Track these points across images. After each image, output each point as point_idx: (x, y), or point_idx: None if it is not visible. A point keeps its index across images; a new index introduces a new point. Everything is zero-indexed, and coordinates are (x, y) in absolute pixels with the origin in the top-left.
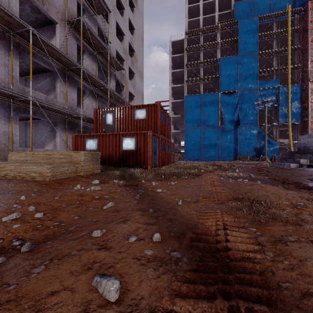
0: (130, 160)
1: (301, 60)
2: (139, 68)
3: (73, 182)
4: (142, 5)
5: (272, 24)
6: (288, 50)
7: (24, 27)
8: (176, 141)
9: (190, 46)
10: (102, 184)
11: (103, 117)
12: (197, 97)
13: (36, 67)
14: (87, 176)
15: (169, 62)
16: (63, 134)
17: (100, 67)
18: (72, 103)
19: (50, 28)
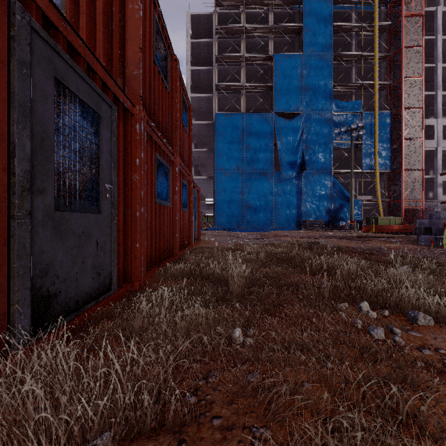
0: None
1: (389, 77)
2: None
3: None
4: None
5: (349, 16)
6: (375, 56)
7: None
8: None
9: (225, 26)
10: None
11: None
12: (237, 117)
13: None
14: None
15: (187, 51)
16: None
17: None
18: None
19: None
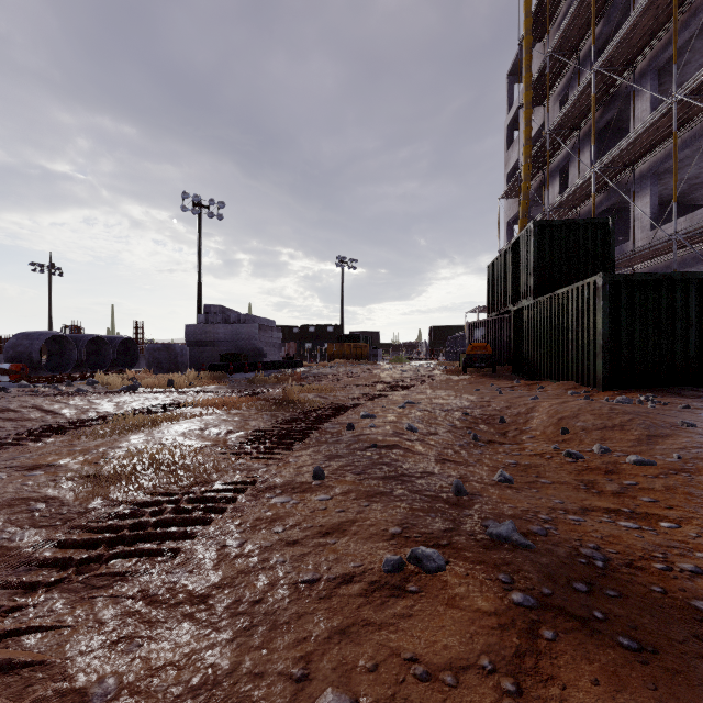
0: None
1: None
2: None
3: None
4: None
5: None
6: None
7: None
8: None
9: None
10: None
11: None
12: None
13: None
14: None
15: None
16: None
17: None
18: None
19: None
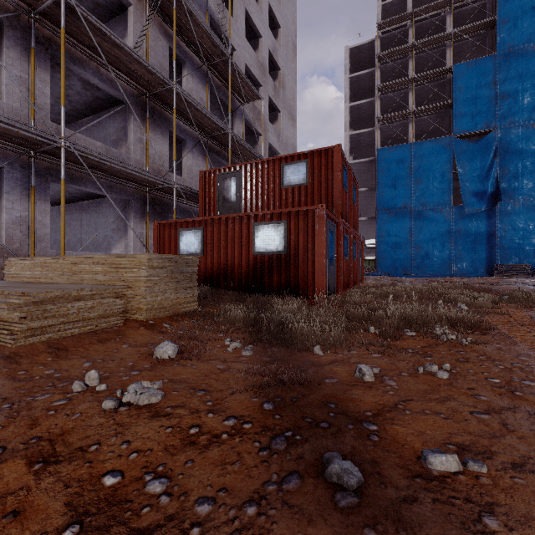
0: (272, 277)
1: None
2: (288, 101)
3: (103, 347)
4: None
5: None
6: None
7: None
8: None
9: (389, 51)
10: (184, 359)
11: (218, 187)
12: (403, 149)
13: (94, 95)
14: (157, 324)
15: (345, 89)
16: (142, 223)
17: (214, 99)
18: (159, 163)
19: (119, 21)
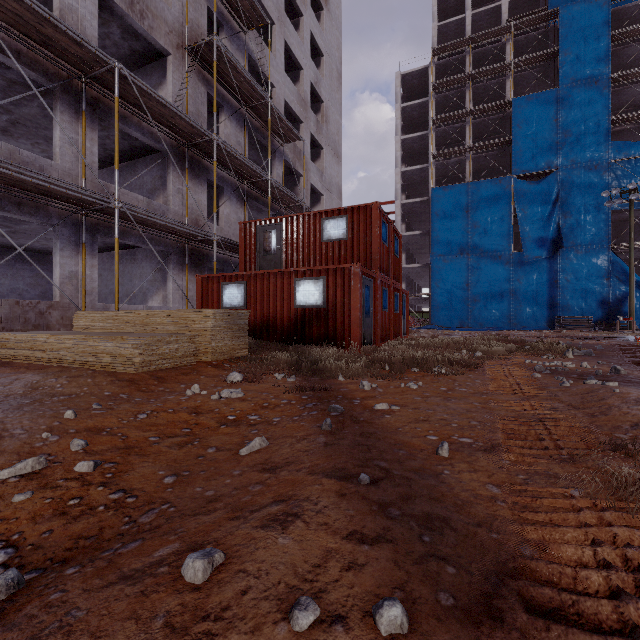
0: (312, 329)
1: None
2: (332, 136)
3: (187, 377)
4: (338, 4)
5: None
6: None
7: (105, 64)
8: (412, 288)
9: (444, 80)
10: (248, 382)
11: (258, 239)
12: (460, 189)
13: (132, 145)
14: (220, 364)
15: (397, 120)
16: (181, 275)
17: (252, 139)
18: (197, 213)
19: (156, 67)
